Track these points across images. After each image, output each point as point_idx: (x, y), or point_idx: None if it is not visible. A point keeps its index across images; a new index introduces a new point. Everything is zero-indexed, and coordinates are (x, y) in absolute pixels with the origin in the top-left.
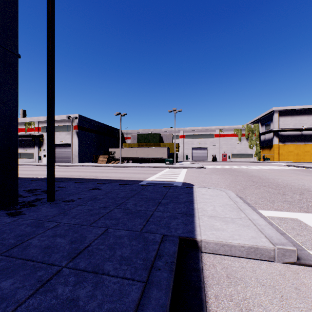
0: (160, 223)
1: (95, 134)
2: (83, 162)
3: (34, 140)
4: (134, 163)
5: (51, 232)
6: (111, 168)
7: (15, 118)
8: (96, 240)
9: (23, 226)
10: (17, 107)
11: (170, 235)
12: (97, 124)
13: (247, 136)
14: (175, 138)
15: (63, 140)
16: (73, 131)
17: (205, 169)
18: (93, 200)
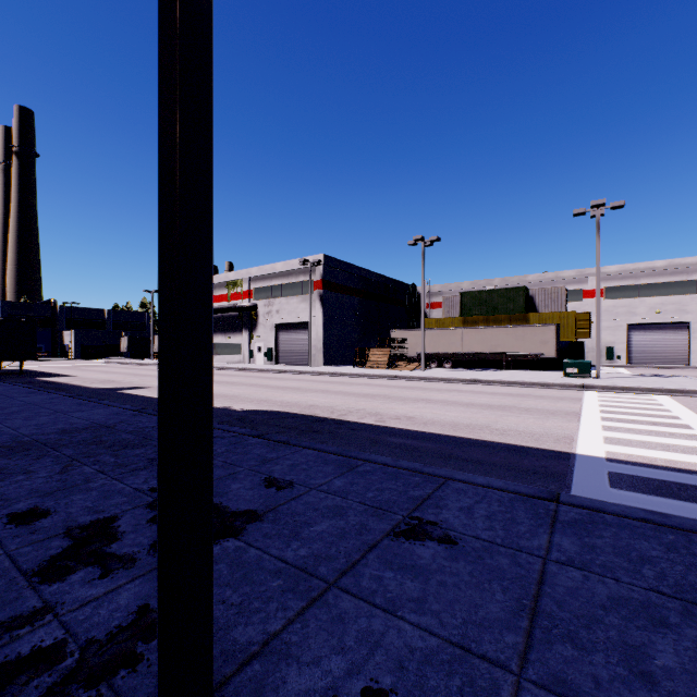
0: None
1: (358, 298)
2: (333, 364)
3: (242, 318)
4: (457, 369)
5: None
6: (405, 385)
7: None
8: None
9: None
10: None
11: None
12: (363, 275)
13: None
14: (598, 294)
15: (293, 314)
16: (313, 293)
17: None
18: None
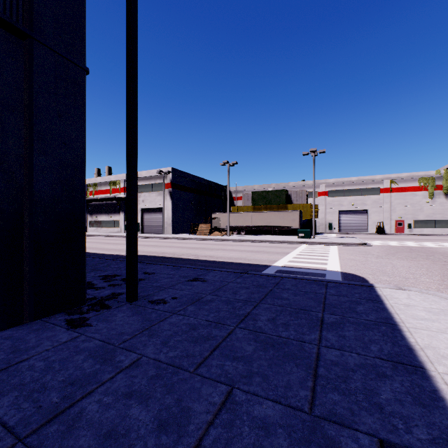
0: (349, 386)
1: (193, 194)
2: (178, 233)
3: (120, 204)
4: (248, 235)
5: (124, 382)
6: (216, 243)
7: (82, 168)
8: (212, 427)
9: (82, 355)
10: (85, 151)
11: (404, 447)
12: (196, 180)
13: (447, 190)
14: (314, 196)
15: (153, 203)
16: (166, 190)
17: (372, 248)
18: (196, 303)
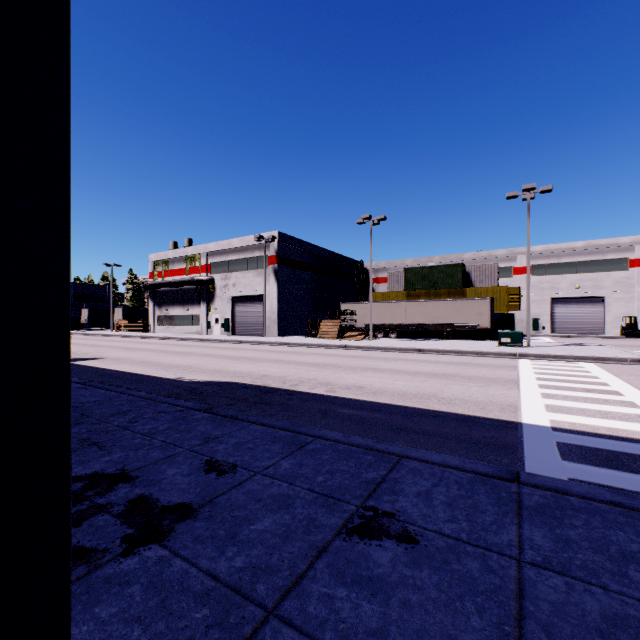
0: None
1: (310, 273)
2: (287, 335)
3: (200, 290)
4: (402, 339)
5: None
6: (354, 354)
7: None
8: None
9: None
10: None
11: None
12: (315, 252)
13: None
14: (528, 270)
15: (249, 287)
16: (268, 268)
17: None
18: None
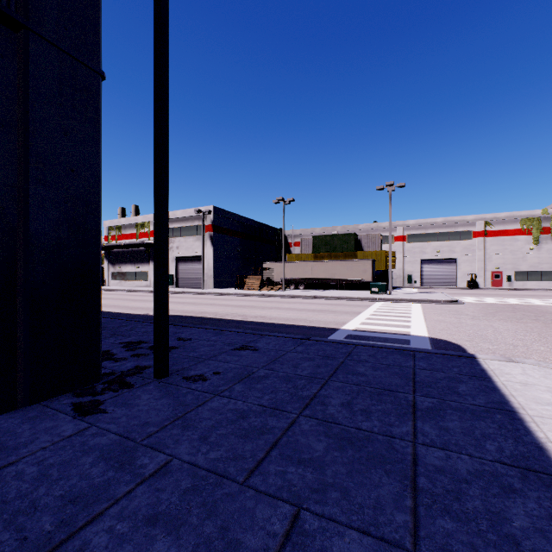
0: (465, 507)
1: (239, 239)
2: (221, 287)
3: (149, 252)
4: (307, 290)
5: (147, 499)
6: (268, 300)
7: (95, 202)
8: None
9: (90, 457)
10: (99, 180)
11: None
12: (243, 222)
13: None
14: (390, 241)
15: (190, 250)
16: (205, 235)
17: (465, 307)
18: (246, 380)
